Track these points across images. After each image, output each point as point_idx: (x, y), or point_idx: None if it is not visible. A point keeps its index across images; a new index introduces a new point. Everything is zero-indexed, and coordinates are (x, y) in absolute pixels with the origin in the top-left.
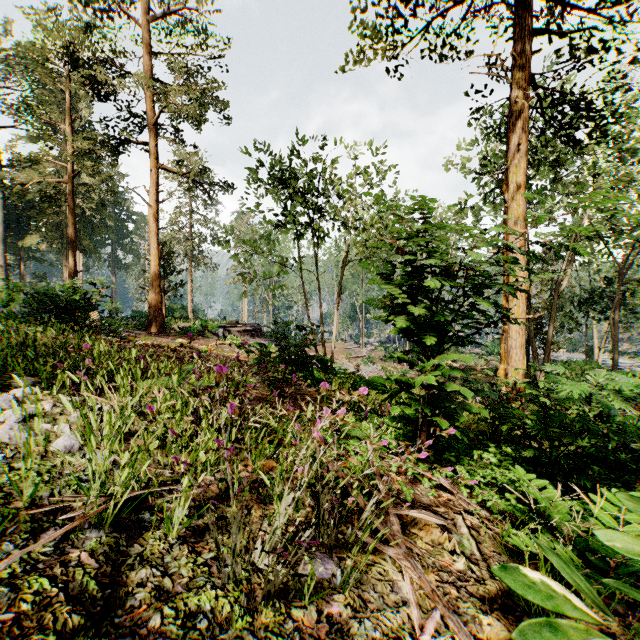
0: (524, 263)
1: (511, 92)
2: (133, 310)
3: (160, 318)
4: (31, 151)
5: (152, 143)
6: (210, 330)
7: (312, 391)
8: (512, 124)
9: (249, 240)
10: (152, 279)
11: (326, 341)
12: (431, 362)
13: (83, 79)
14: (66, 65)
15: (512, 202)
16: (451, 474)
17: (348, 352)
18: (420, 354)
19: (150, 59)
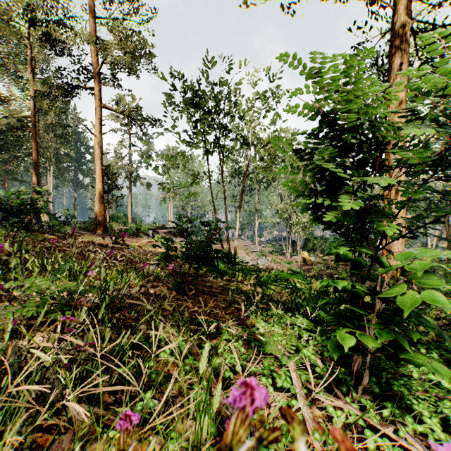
0: (404, 169)
1: (393, 20)
2: (89, 217)
3: (103, 222)
4: (2, 93)
5: (97, 88)
6: (142, 231)
7: (218, 282)
8: (394, 47)
9: (167, 157)
10: (97, 192)
11: (230, 240)
12: (417, 263)
13: (41, 36)
14: (29, 26)
15: (394, 116)
16: (423, 431)
17: (246, 248)
18: (367, 249)
19: (95, 24)
